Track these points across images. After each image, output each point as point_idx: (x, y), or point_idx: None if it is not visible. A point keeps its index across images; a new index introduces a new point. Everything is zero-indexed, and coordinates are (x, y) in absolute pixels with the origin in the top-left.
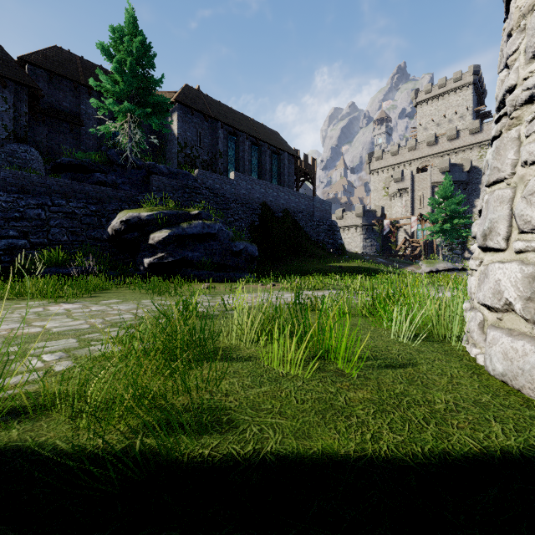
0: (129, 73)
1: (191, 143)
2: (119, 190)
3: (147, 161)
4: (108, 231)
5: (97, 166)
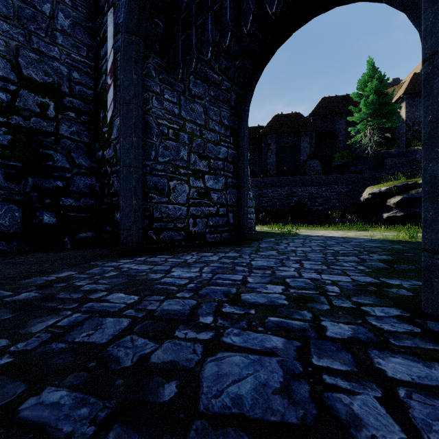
0: (370, 102)
1: (419, 120)
2: (364, 173)
3: (381, 151)
4: (360, 200)
5: (350, 163)
